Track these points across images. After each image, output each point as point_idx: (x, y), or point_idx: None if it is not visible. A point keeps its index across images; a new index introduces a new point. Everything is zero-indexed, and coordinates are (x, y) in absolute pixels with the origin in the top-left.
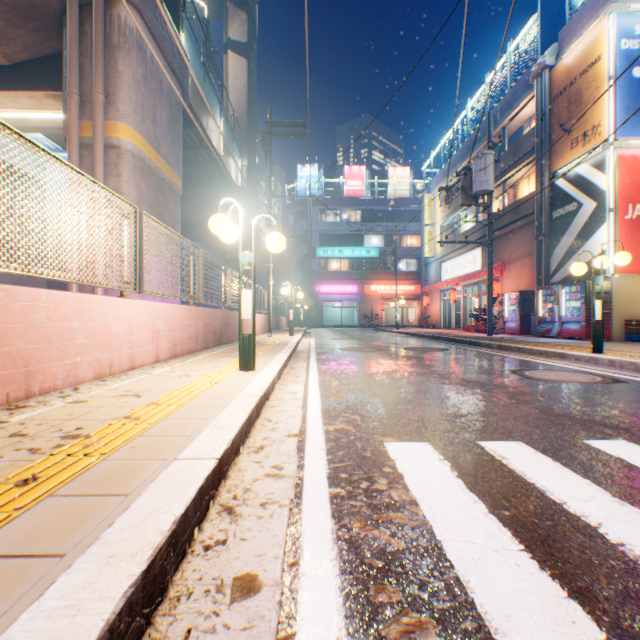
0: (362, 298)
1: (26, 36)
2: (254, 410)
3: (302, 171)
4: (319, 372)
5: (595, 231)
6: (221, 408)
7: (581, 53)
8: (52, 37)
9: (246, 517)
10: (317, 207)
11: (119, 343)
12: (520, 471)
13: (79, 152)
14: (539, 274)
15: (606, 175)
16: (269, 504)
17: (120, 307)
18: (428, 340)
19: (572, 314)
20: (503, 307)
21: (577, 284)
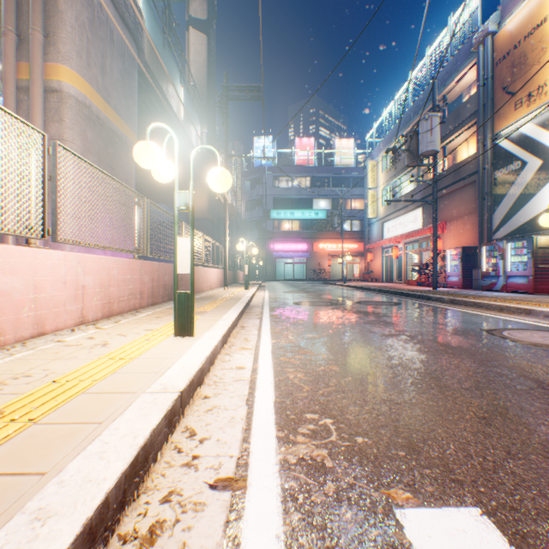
0: (311, 255)
1: None
2: (158, 429)
3: (258, 142)
4: (272, 333)
5: (541, 188)
6: (96, 430)
7: (526, 17)
8: None
9: None
10: (271, 174)
11: (14, 304)
12: None
13: (16, 95)
14: (481, 231)
15: None
16: None
17: (16, 257)
18: (376, 293)
19: (517, 269)
20: (444, 262)
21: (524, 239)
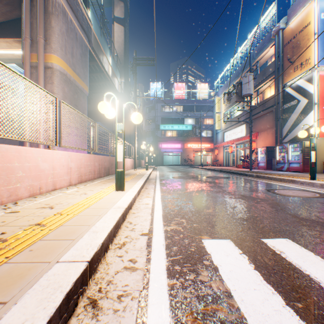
0: (183, 150)
1: (2, 7)
2: (120, 218)
3: (152, 85)
4: (161, 191)
5: (307, 115)
6: (100, 217)
7: (299, 21)
8: (16, 8)
9: (105, 311)
10: (160, 104)
11: (46, 175)
12: (296, 264)
13: (30, 70)
14: (276, 138)
15: (313, 85)
16: (124, 297)
17: (46, 154)
18: (218, 172)
19: (295, 159)
20: (257, 155)
21: (298, 143)
